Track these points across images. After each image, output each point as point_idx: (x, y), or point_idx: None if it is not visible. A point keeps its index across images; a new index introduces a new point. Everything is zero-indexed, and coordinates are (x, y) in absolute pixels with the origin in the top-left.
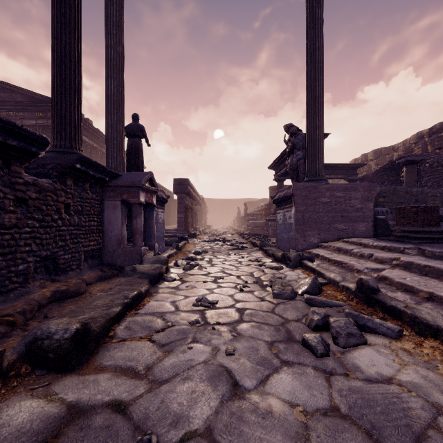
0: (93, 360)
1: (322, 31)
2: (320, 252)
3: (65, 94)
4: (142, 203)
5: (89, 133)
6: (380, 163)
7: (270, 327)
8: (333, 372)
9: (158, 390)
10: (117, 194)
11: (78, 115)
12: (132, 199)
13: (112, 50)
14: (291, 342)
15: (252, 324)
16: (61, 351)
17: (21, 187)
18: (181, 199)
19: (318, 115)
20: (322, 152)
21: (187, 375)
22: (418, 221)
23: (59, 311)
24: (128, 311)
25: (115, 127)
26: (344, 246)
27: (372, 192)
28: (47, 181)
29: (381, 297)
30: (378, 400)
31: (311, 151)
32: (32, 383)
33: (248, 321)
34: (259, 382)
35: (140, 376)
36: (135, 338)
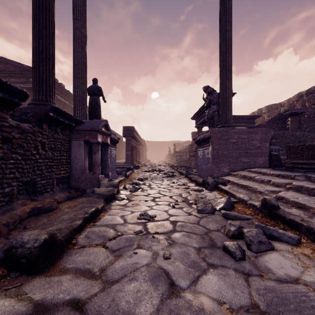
0: (58, 263)
1: (231, 18)
2: (230, 179)
3: (42, 61)
4: (99, 143)
5: (62, 94)
6: (271, 115)
7: (197, 235)
8: (250, 273)
9: (109, 289)
10: (81, 136)
11: (52, 77)
12: (92, 140)
13: (78, 31)
14: (214, 248)
15: (183, 233)
16: (31, 257)
17: (6, 129)
18: (128, 140)
19: (228, 79)
20: (231, 106)
21: (133, 276)
22: (303, 155)
23: (36, 223)
24: (88, 223)
25: (80, 87)
26: (248, 174)
27: (268, 135)
28: (27, 125)
29: (281, 213)
30: (290, 298)
31: (223, 105)
32: (7, 284)
33: (179, 231)
34: (191, 282)
35: (95, 277)
36: (92, 245)
